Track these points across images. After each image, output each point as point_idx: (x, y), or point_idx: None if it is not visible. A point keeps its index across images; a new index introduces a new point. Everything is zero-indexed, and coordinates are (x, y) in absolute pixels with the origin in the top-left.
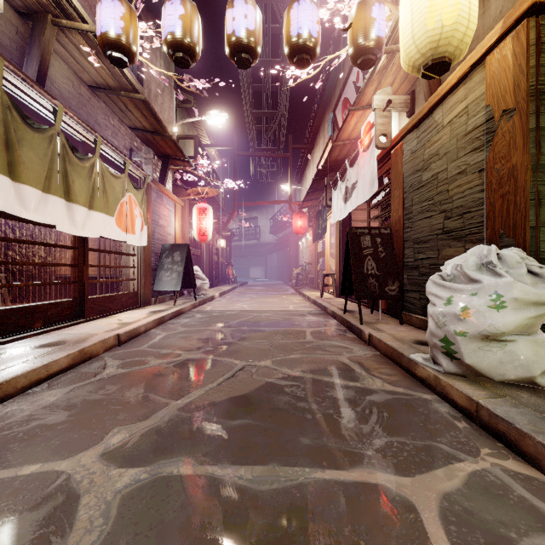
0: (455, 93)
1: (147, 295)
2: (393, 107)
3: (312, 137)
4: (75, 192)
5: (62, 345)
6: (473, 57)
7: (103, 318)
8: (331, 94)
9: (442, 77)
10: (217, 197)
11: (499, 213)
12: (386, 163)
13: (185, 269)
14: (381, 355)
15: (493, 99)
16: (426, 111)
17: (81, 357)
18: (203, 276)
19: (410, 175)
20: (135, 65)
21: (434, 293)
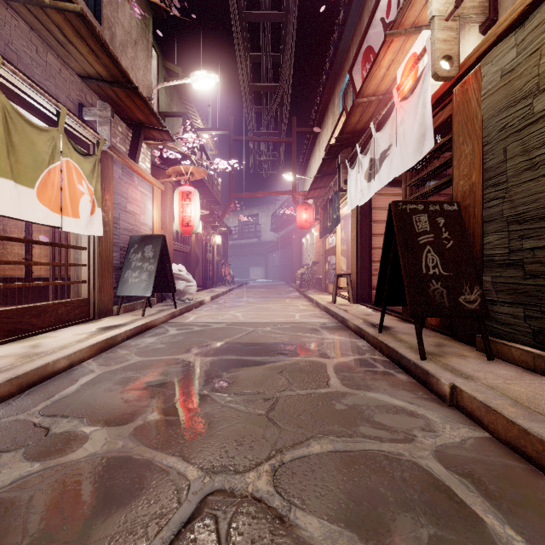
0: None
1: (106, 303)
2: (463, 14)
3: (318, 118)
4: None
5: None
6: None
7: (13, 343)
8: (344, 59)
9: None
10: (212, 188)
11: None
12: (439, 113)
13: (161, 268)
14: (500, 443)
15: None
16: None
17: None
18: (189, 276)
19: (500, 112)
20: None
21: None
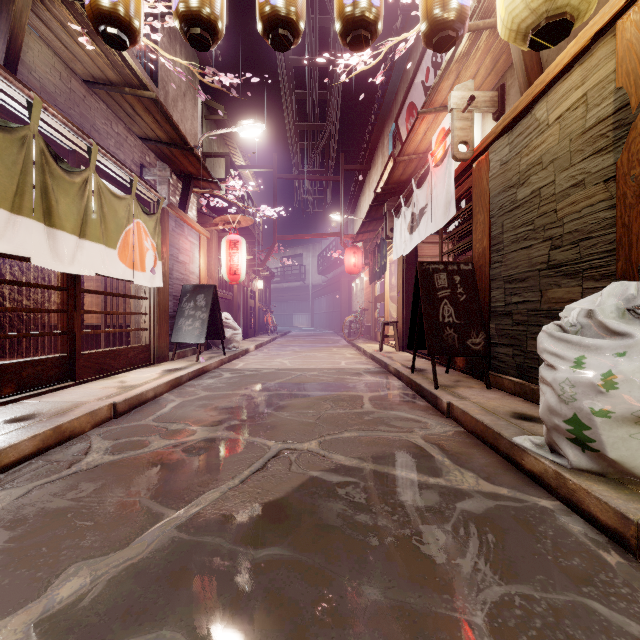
0: (566, 77)
1: (163, 349)
2: (476, 107)
3: (368, 156)
4: (59, 215)
5: (32, 420)
6: (597, 23)
7: (101, 380)
8: (392, 101)
9: (543, 63)
10: (253, 229)
11: (638, 237)
12: (465, 181)
13: (211, 316)
14: (467, 433)
15: (628, 78)
16: (523, 106)
17: (56, 437)
18: (235, 324)
19: (499, 194)
20: (148, 61)
21: (553, 351)
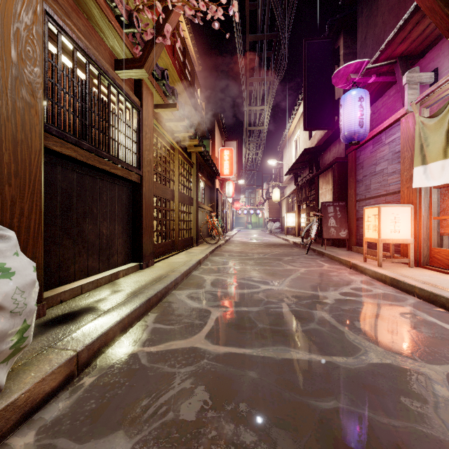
0: None
1: None
2: None
3: None
4: None
5: None
6: None
7: None
8: None
9: None
10: None
11: None
12: None
13: None
14: None
15: None
16: None
17: None
18: None
19: None
20: None
21: None
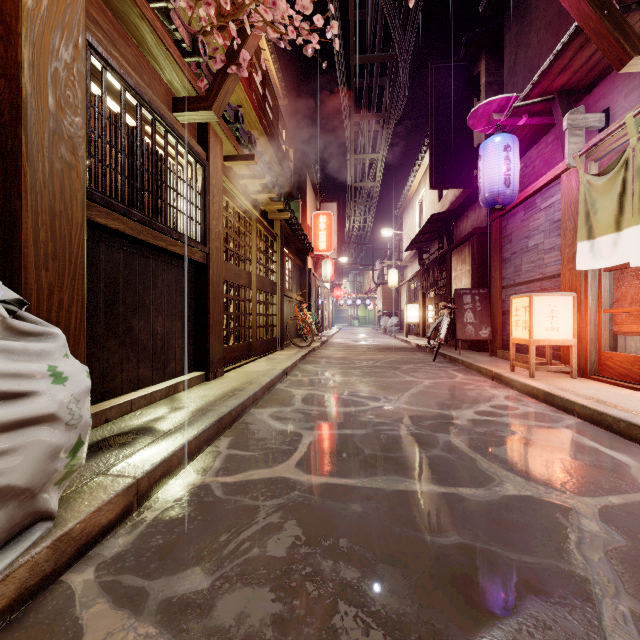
0: None
1: None
2: None
3: None
4: None
5: None
6: None
7: None
8: None
9: None
10: None
11: None
12: None
13: None
14: None
15: None
16: None
17: None
18: None
19: None
20: None
21: (8, 370)
